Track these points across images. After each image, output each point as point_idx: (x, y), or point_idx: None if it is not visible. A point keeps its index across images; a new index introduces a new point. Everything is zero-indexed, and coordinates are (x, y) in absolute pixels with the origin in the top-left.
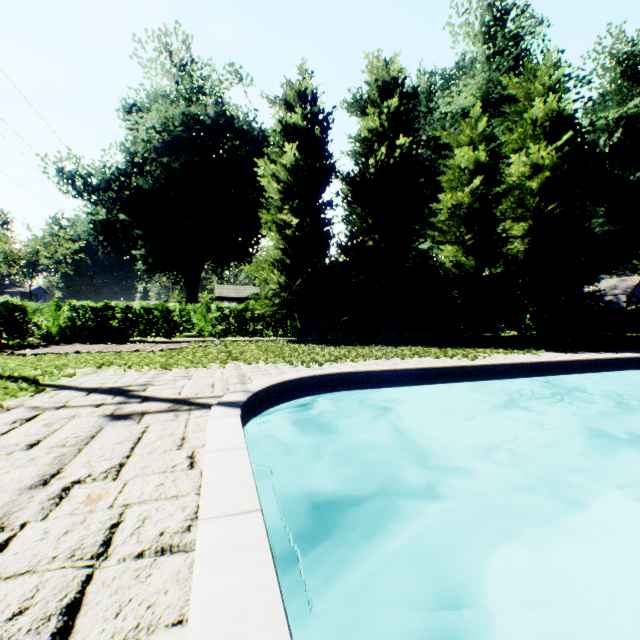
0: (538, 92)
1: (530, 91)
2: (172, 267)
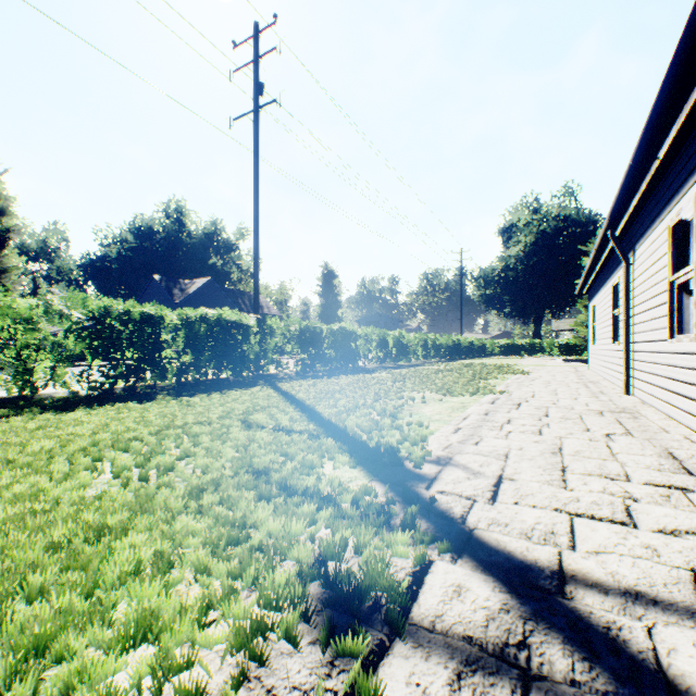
0: None
1: None
2: (525, 316)
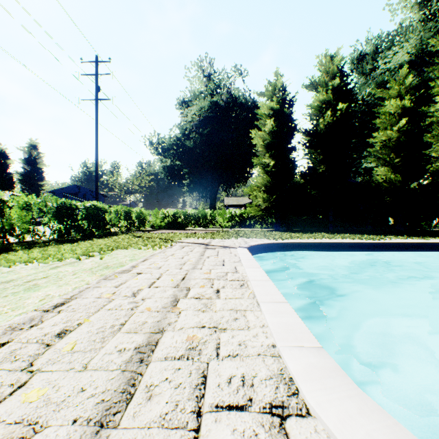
0: None
1: None
2: (202, 189)
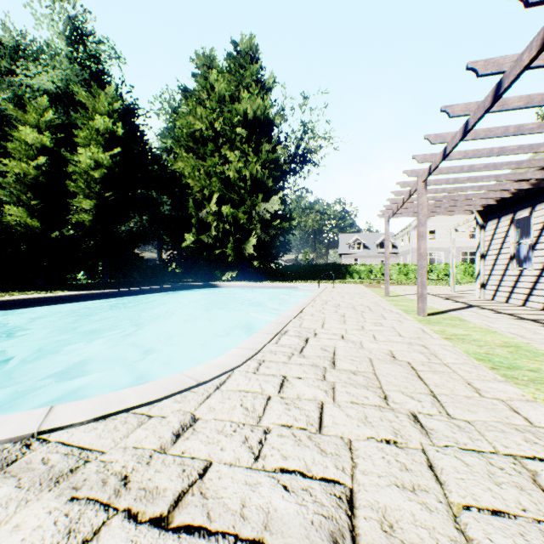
0: (103, 111)
1: (97, 107)
2: None
